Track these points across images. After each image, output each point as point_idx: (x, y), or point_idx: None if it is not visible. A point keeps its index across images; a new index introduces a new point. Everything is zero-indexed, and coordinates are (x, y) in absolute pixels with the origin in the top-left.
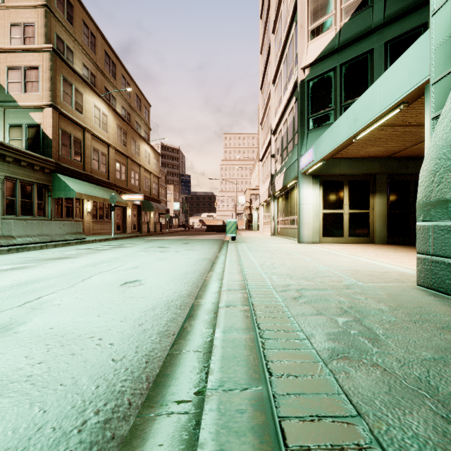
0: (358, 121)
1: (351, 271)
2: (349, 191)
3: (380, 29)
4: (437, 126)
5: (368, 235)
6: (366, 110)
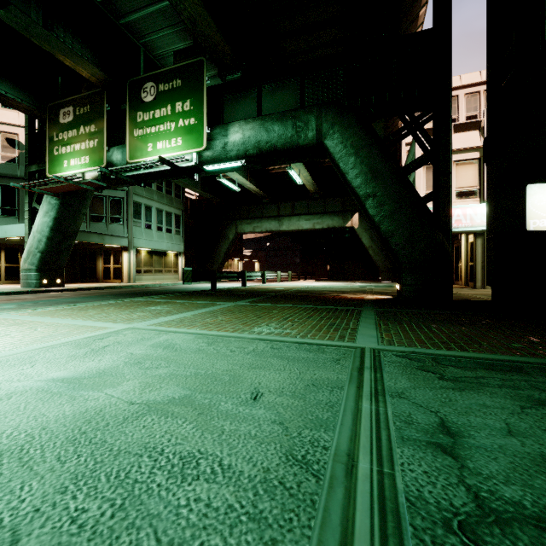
0: (7, 234)
1: (3, 288)
2: (5, 253)
3: (23, 179)
4: (24, 253)
5: (19, 279)
6: (10, 232)
